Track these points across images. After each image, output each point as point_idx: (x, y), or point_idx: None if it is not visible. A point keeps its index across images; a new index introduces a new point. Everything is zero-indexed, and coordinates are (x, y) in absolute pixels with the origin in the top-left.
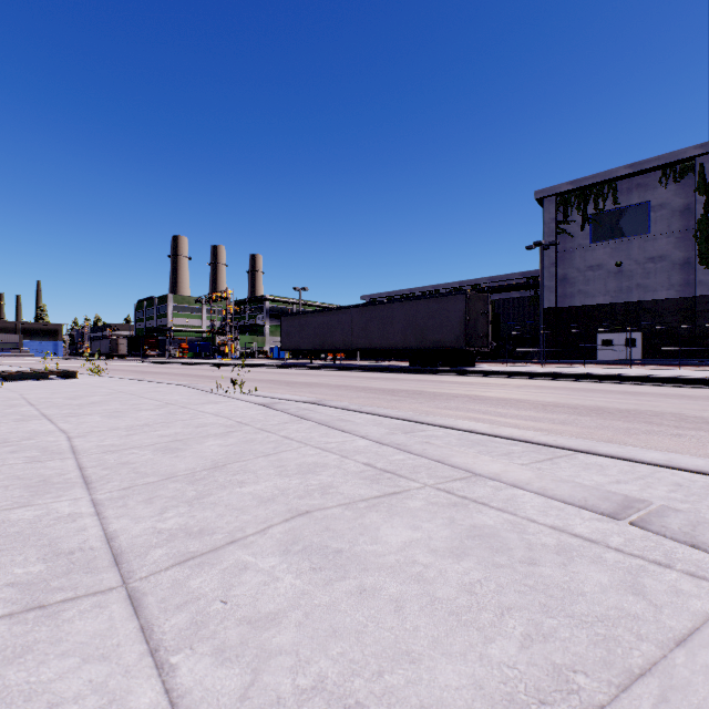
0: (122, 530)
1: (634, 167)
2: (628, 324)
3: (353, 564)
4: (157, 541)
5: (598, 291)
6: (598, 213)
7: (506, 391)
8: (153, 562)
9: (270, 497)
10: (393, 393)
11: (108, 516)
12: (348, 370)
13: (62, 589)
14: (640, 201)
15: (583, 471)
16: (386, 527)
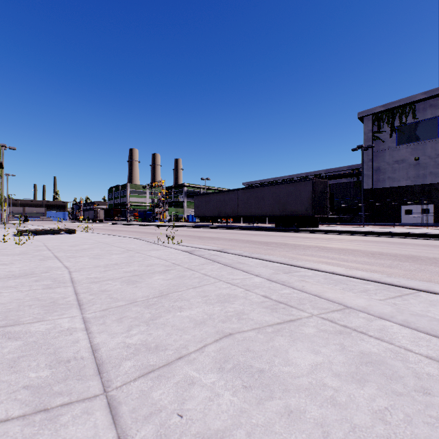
0: (102, 343)
1: (428, 94)
2: (423, 199)
3: (276, 384)
4: (127, 354)
5: (402, 177)
6: (402, 125)
7: (343, 244)
8: (124, 372)
9: (202, 321)
10: (267, 244)
11: (93, 331)
12: (236, 229)
13: (61, 394)
14: (432, 116)
15: (430, 307)
16: (292, 351)
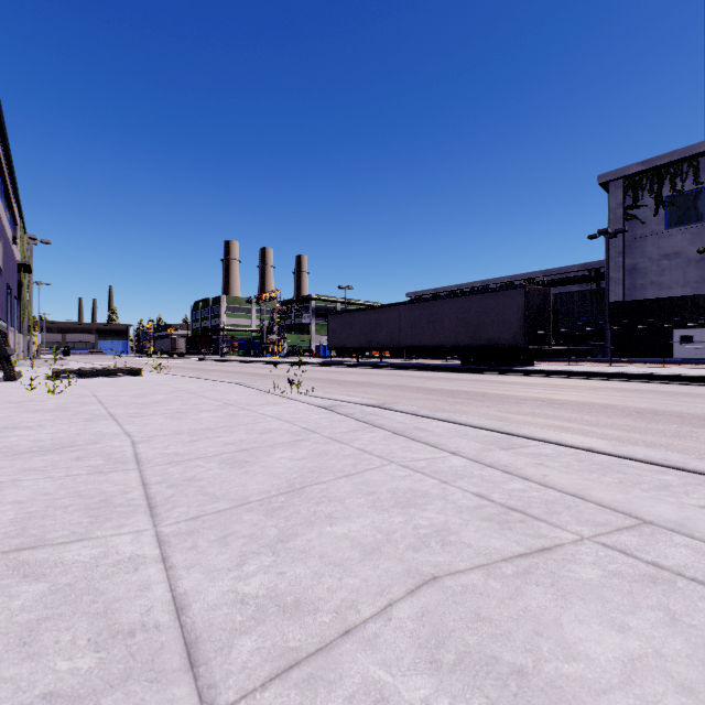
0: (194, 592)
1: None
2: None
3: None
4: (242, 619)
5: (675, 282)
6: (675, 194)
7: (582, 394)
8: (241, 666)
9: (374, 546)
10: (453, 395)
11: (175, 565)
12: (396, 369)
13: None
14: None
15: None
16: (570, 622)
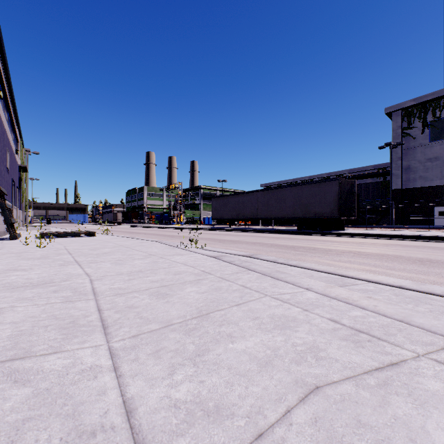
0: (138, 397)
1: None
2: None
3: None
4: (177, 422)
5: (436, 176)
6: (435, 120)
7: (379, 248)
8: None
9: (266, 360)
10: (295, 249)
11: (123, 374)
12: (255, 232)
13: None
14: None
15: None
16: (434, 429)
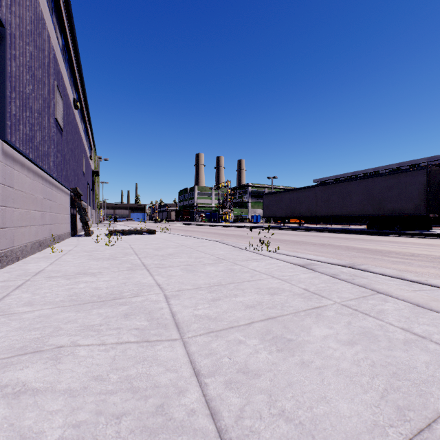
0: None
1: None
2: None
3: None
4: None
5: None
6: None
7: None
8: None
9: None
10: (384, 254)
11: None
12: (314, 231)
13: None
14: None
15: None
16: None
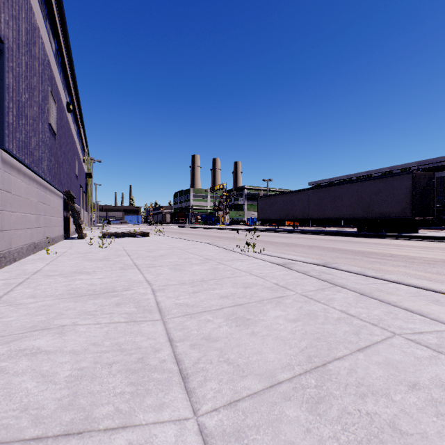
0: None
1: None
2: None
3: None
4: None
5: None
6: None
7: None
8: None
9: None
10: (365, 255)
11: None
12: (307, 234)
13: None
14: None
15: None
16: None
